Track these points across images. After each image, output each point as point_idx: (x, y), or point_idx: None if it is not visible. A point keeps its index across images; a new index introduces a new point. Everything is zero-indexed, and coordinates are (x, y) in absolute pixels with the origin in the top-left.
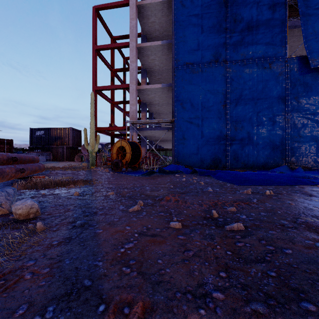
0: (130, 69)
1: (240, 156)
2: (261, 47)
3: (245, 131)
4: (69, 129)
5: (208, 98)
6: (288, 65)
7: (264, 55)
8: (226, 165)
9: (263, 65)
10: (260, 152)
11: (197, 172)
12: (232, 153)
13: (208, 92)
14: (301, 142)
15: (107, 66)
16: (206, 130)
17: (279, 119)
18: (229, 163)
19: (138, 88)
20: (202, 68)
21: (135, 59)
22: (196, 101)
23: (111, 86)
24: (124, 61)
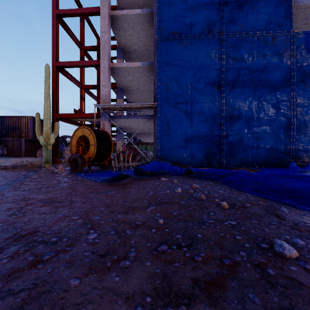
0: (102, 41)
1: (238, 151)
2: (262, 17)
3: (244, 120)
4: (28, 118)
5: (198, 78)
6: (293, 40)
7: (266, 27)
8: (221, 162)
9: (265, 39)
10: (261, 146)
11: (191, 173)
12: (227, 147)
13: (198, 70)
14: (308, 133)
15: (75, 41)
16: (196, 117)
17: (283, 106)
18: (224, 159)
19: (112, 67)
20: (191, 39)
21: (108, 29)
22: (184, 81)
23: (77, 62)
24: (98, 41)
